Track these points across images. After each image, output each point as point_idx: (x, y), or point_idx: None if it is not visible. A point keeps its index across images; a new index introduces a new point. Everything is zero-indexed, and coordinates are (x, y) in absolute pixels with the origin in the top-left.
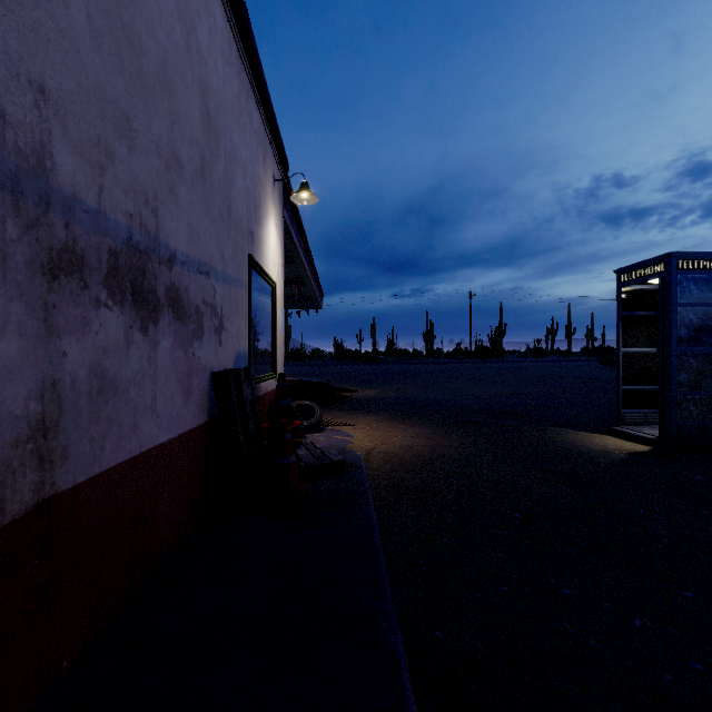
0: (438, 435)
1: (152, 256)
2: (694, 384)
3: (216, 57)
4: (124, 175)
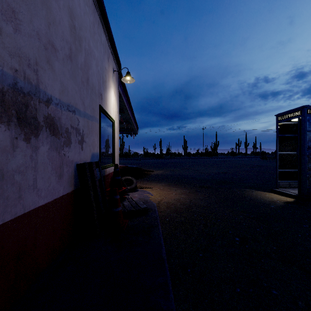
0: (192, 193)
1: (34, 97)
2: None
3: None
4: (10, 44)
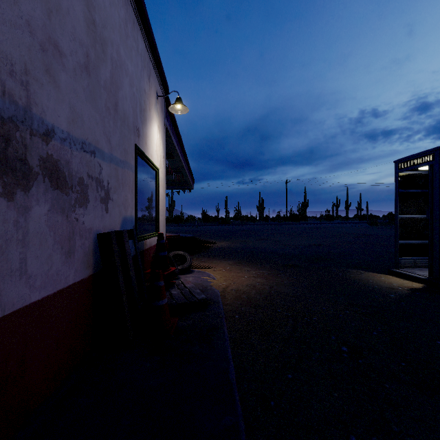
0: (273, 275)
1: (21, 126)
2: None
3: None
4: None
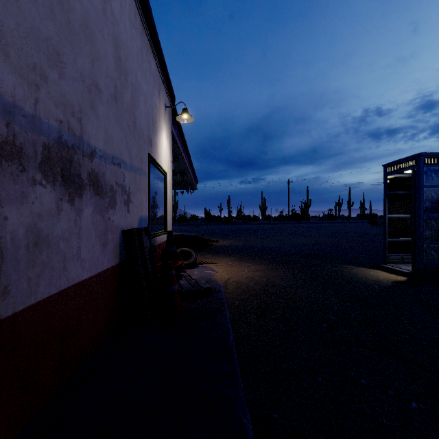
0: (271, 270)
1: (78, 151)
2: (435, 237)
3: (125, 21)
4: (55, 92)
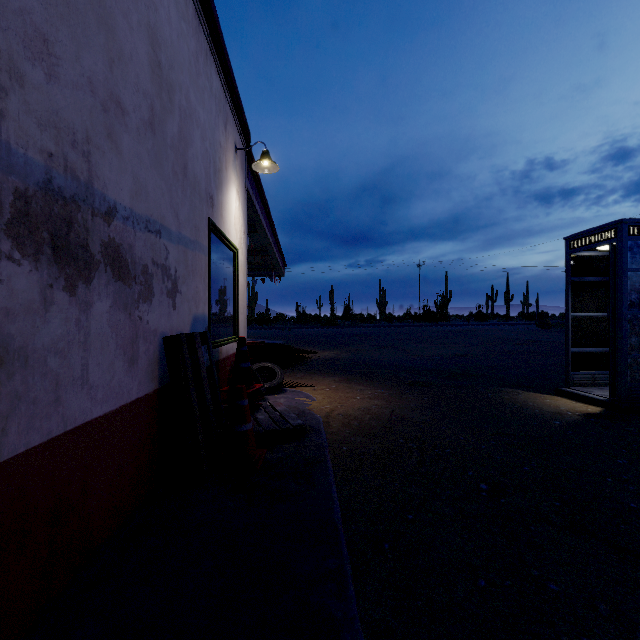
0: (395, 396)
1: (83, 206)
2: None
3: (169, 7)
4: (39, 105)
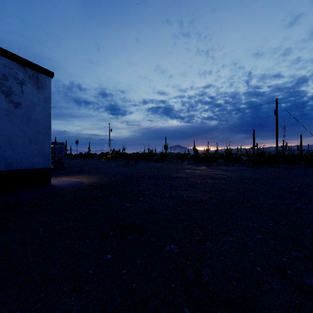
0: None
1: None
2: (58, 159)
3: None
4: None
